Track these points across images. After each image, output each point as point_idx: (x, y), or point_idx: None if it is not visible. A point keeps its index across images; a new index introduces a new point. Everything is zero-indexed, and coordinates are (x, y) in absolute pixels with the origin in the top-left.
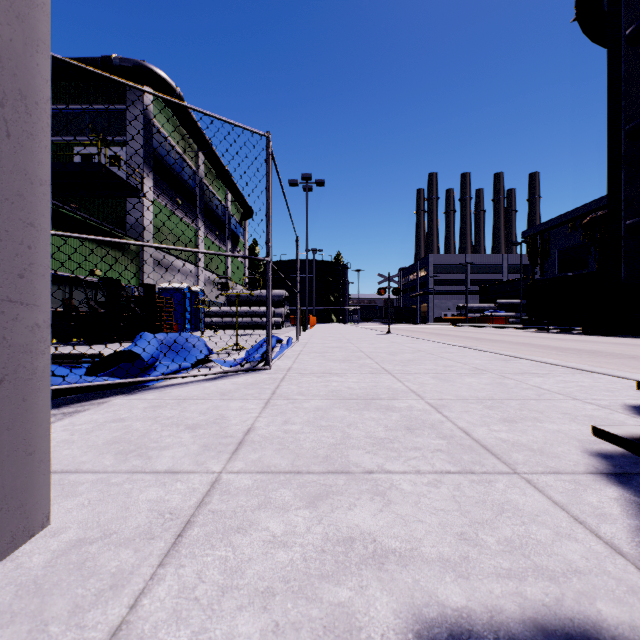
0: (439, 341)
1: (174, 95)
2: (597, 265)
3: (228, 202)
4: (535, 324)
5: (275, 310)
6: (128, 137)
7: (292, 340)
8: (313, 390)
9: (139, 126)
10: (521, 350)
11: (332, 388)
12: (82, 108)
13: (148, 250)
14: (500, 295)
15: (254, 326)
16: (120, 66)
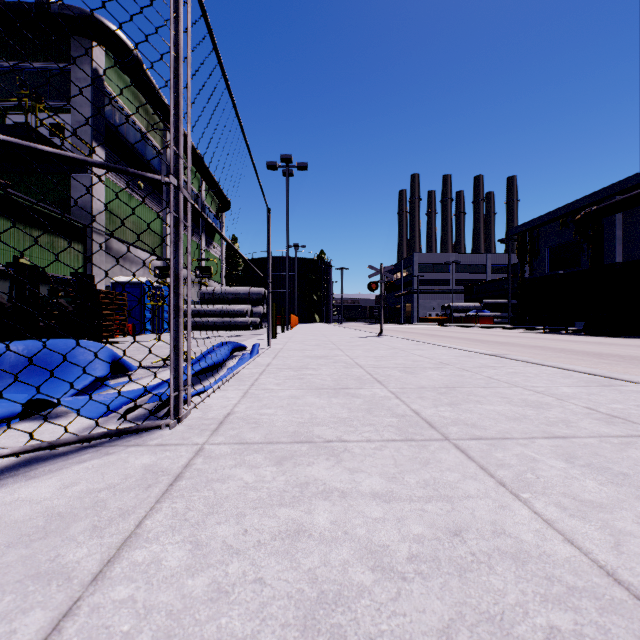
0: (452, 346)
1: (130, 56)
2: (590, 263)
3: (202, 191)
4: (524, 324)
5: (253, 309)
6: (73, 102)
7: (263, 345)
8: (235, 599)
9: (86, 89)
10: (551, 357)
11: (313, 566)
12: (16, 66)
13: (98, 237)
14: (485, 295)
15: (228, 326)
16: (60, 13)
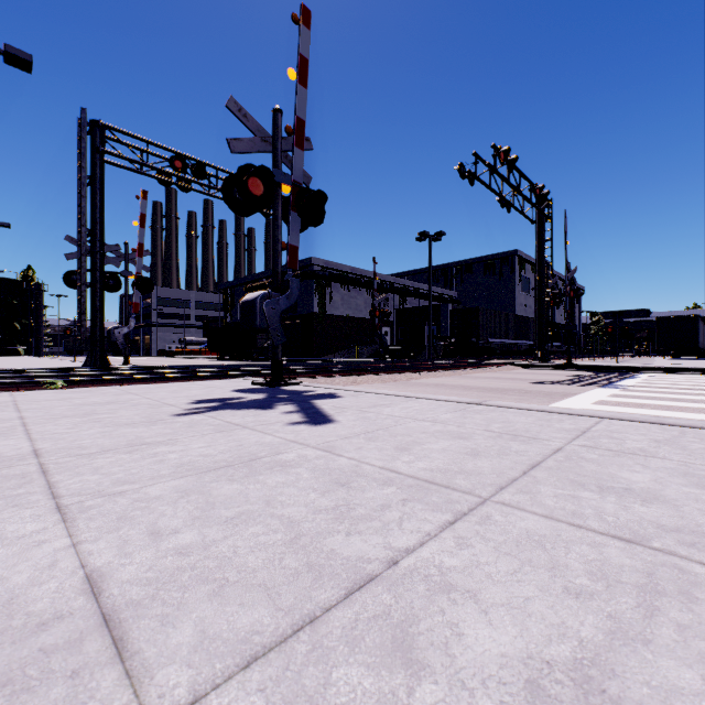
0: None
1: None
2: None
3: None
4: (227, 355)
5: None
6: None
7: None
8: None
9: None
10: None
11: None
12: None
13: None
14: None
15: None
16: None
